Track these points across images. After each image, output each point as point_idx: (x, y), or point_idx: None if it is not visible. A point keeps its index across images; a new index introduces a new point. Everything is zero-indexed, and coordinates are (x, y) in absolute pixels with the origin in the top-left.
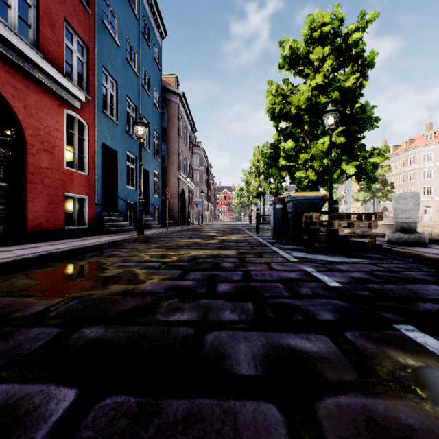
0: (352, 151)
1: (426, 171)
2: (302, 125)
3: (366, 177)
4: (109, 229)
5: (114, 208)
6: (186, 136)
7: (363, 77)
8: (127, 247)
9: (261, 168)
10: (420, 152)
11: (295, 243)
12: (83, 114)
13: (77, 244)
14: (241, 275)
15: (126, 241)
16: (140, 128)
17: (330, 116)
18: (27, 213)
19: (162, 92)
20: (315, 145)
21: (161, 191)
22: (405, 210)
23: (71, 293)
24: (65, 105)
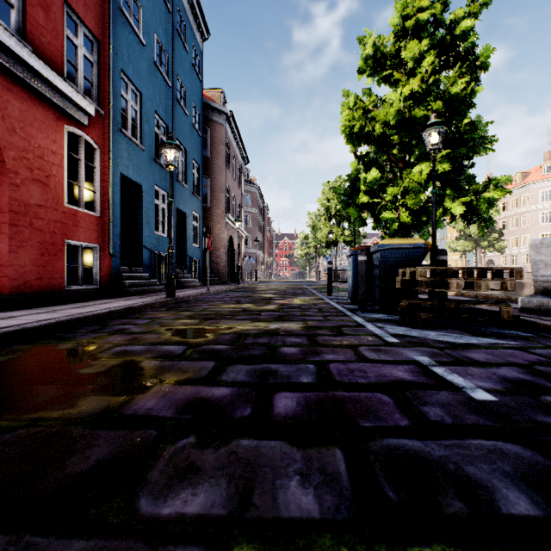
0: (458, 184)
1: (544, 213)
2: (389, 150)
3: (478, 218)
4: (129, 289)
5: (138, 262)
6: (236, 169)
7: (475, 82)
8: (146, 316)
9: (332, 209)
10: (537, 189)
11: (385, 311)
12: (92, 134)
13: (73, 313)
14: (313, 372)
15: (148, 306)
16: (170, 151)
17: (434, 132)
18: (7, 268)
19: (203, 111)
20: (409, 174)
21: (202, 239)
22: (550, 263)
23: (1, 417)
24: (66, 120)
